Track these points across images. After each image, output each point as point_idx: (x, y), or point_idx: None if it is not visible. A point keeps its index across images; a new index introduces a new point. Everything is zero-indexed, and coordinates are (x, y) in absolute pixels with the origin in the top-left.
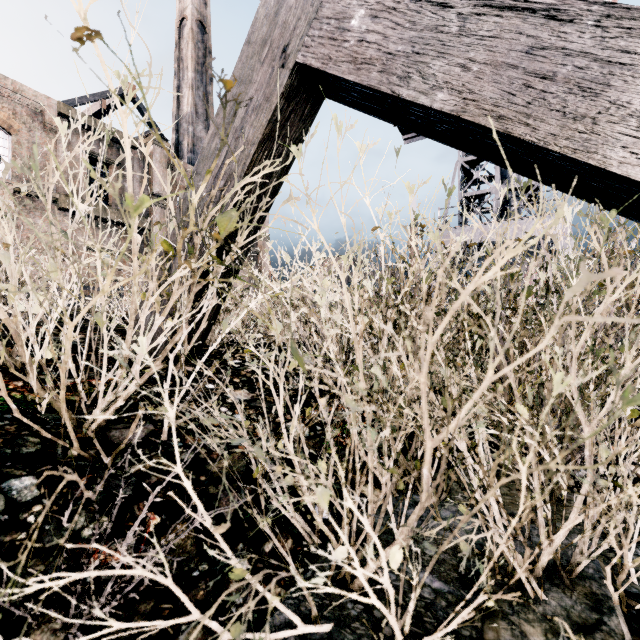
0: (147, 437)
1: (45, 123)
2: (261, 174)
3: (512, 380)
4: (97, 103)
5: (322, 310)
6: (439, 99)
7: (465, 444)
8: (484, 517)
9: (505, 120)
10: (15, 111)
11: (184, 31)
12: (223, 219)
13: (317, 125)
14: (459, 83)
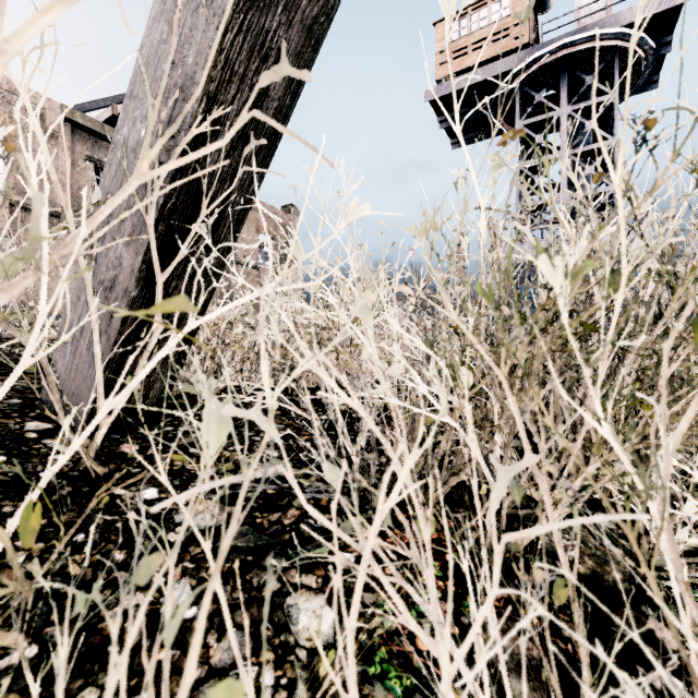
0: None
1: (46, 128)
2: None
3: None
4: (108, 109)
5: None
6: None
7: None
8: None
9: None
10: (11, 114)
11: None
12: None
13: None
14: None
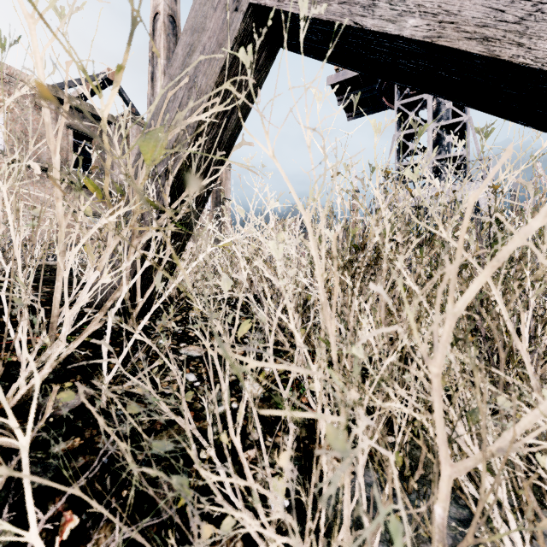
0: (83, 405)
1: (36, 103)
2: (210, 112)
3: (524, 353)
4: (82, 86)
5: (279, 262)
6: (410, 25)
7: (478, 449)
8: (467, 505)
9: (491, 42)
10: (10, 92)
11: (157, 24)
12: (147, 142)
13: (272, 13)
14: (434, 5)
